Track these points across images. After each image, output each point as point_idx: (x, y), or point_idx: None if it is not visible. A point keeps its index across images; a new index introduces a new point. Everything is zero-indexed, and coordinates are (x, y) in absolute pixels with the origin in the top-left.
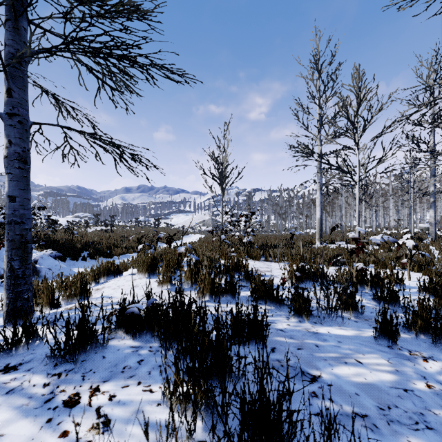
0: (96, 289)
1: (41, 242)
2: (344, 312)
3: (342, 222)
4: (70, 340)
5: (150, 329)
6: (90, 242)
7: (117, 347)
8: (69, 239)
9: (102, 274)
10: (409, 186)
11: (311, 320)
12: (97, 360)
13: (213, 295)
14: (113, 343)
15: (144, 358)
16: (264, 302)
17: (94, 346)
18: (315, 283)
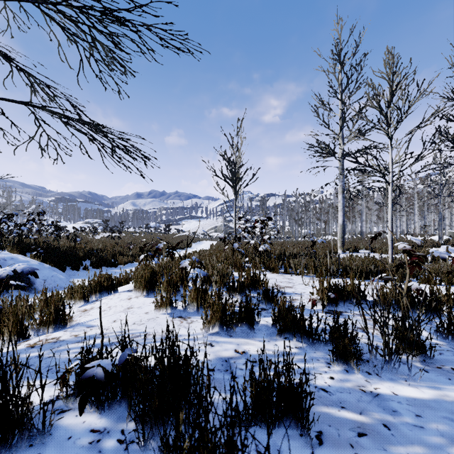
0: (83, 310)
1: (39, 250)
2: (404, 353)
3: (363, 228)
4: None
5: (126, 395)
6: (94, 250)
7: (69, 430)
8: (72, 246)
9: (93, 291)
10: (439, 189)
11: (362, 369)
12: None
13: (224, 325)
14: (66, 421)
15: None
16: (291, 336)
17: (27, 435)
18: (350, 305)
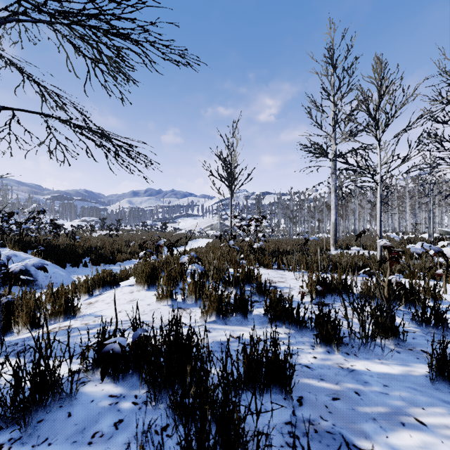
0: (88, 303)
1: (40, 248)
2: (381, 338)
3: (356, 226)
4: (21, 394)
5: (137, 369)
6: (92, 247)
7: (91, 395)
8: (71, 244)
9: (97, 285)
10: (429, 188)
11: (342, 350)
12: (59, 419)
13: (221, 314)
14: (87, 389)
15: (124, 416)
16: (281, 324)
17: (58, 397)
18: (337, 297)
